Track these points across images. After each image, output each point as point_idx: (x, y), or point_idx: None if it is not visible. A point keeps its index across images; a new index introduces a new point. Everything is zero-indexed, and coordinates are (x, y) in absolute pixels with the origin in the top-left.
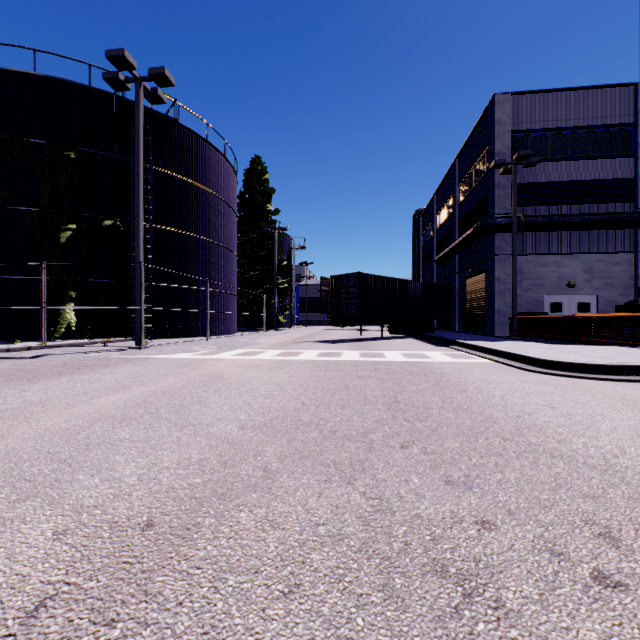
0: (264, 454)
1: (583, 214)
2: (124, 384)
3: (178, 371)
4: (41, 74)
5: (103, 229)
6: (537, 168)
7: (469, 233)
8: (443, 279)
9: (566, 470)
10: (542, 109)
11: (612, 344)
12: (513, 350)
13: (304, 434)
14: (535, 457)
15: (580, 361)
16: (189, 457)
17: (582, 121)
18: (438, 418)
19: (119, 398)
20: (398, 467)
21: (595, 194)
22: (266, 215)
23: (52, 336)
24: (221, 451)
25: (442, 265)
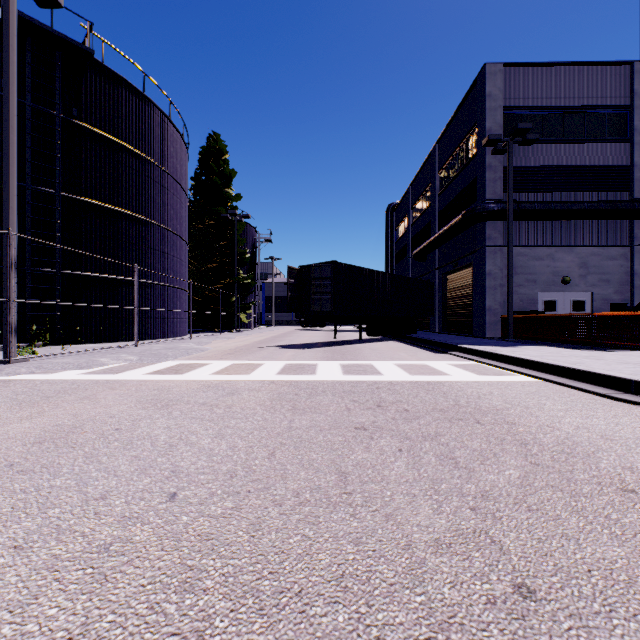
0: None
1: (582, 201)
2: None
3: None
4: None
5: None
6: (530, 150)
7: (456, 221)
8: (420, 276)
9: None
10: (535, 84)
11: None
12: (562, 362)
13: None
14: None
15: None
16: None
17: (577, 100)
18: None
19: None
20: None
21: (590, 181)
22: (225, 200)
23: None
24: None
25: (420, 260)
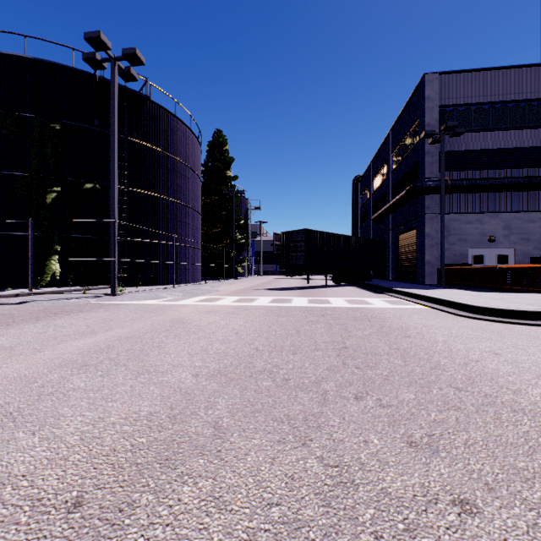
0: (216, 407)
1: (503, 178)
2: (93, 329)
3: (144, 316)
4: (30, 57)
5: (84, 191)
6: (462, 138)
7: (402, 195)
8: (379, 235)
9: (534, 428)
10: (466, 86)
11: (532, 292)
12: (446, 297)
13: (257, 383)
14: (496, 411)
15: (511, 308)
16: (138, 410)
17: (501, 97)
18: (388, 365)
19: (84, 343)
20: (355, 423)
21: (513, 160)
22: (226, 180)
23: (40, 284)
24: (172, 403)
25: (378, 223)
